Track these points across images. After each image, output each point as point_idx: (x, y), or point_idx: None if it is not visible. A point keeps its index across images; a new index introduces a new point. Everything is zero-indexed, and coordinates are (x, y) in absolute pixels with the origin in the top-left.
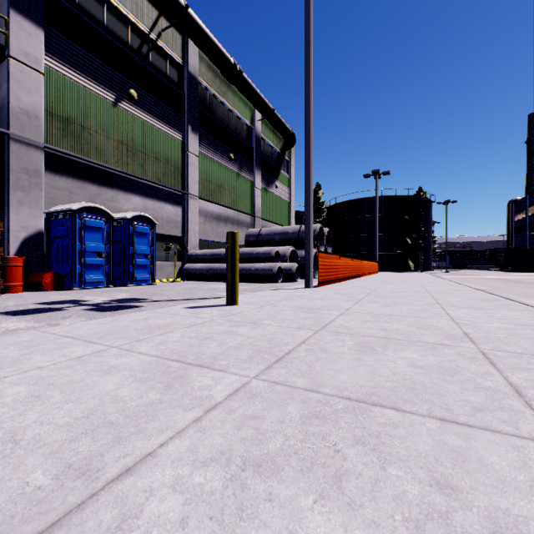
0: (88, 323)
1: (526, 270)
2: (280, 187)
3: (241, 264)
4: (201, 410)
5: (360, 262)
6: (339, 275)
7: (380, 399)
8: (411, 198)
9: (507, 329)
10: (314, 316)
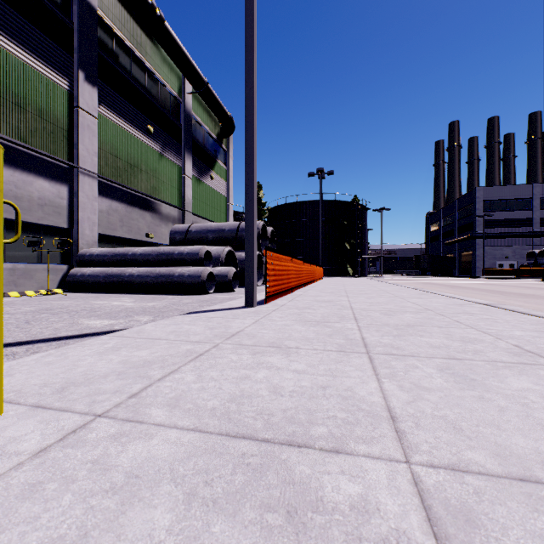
0: None
1: (443, 275)
2: (217, 179)
3: (156, 268)
4: None
5: (310, 266)
6: (291, 284)
7: None
8: (350, 204)
9: None
10: None
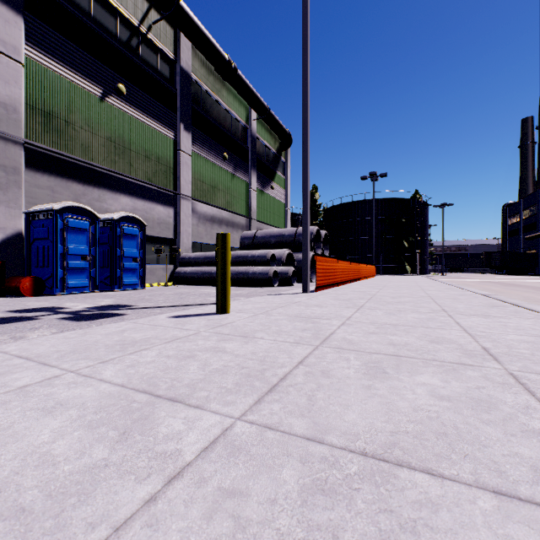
0: (53, 337)
1: (520, 273)
2: (276, 188)
3: (236, 267)
4: (160, 481)
5: (358, 265)
6: (337, 279)
7: (405, 453)
8: (408, 201)
9: (529, 343)
10: (313, 327)
